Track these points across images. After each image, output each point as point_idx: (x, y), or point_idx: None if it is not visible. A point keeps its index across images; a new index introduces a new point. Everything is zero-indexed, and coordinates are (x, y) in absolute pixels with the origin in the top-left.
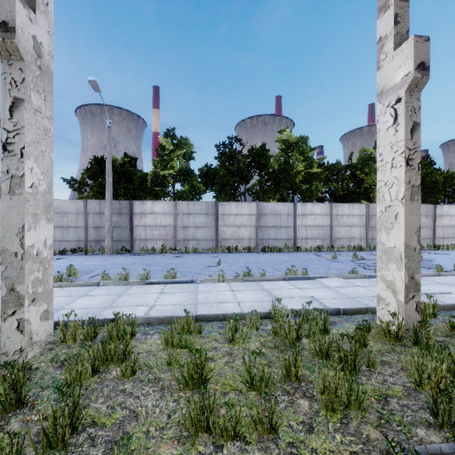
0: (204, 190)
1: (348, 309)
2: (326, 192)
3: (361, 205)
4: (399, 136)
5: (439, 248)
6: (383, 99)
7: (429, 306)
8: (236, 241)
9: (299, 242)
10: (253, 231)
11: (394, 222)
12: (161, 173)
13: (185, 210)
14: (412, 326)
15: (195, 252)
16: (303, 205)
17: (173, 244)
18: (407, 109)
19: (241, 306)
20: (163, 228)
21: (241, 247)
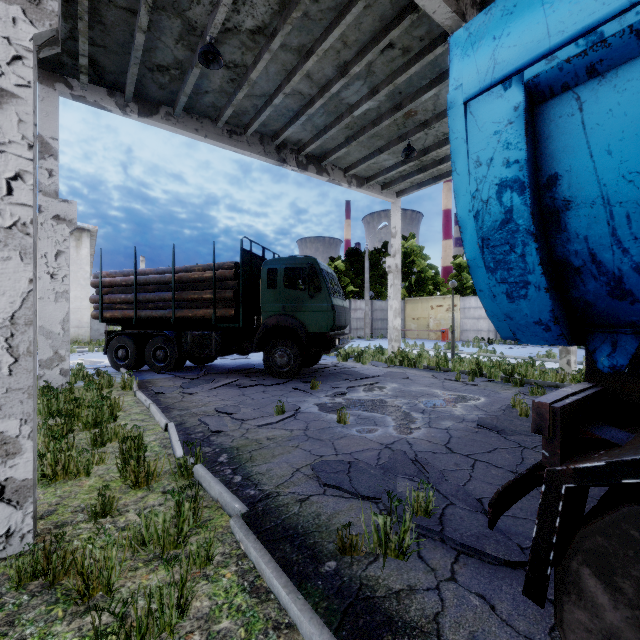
0: None
1: None
2: None
3: None
4: None
5: None
6: None
7: None
8: None
9: None
10: None
11: None
12: None
13: None
14: None
15: None
16: None
17: None
18: None
19: None
20: None
21: None
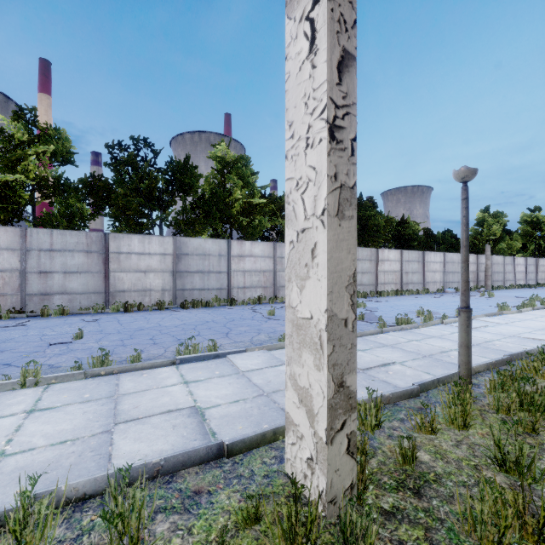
0: (91, 215)
1: (238, 442)
2: (272, 229)
3: None
4: (318, 75)
5: (380, 295)
6: (294, 7)
7: (372, 411)
8: (141, 293)
9: (235, 292)
10: (168, 278)
11: (311, 263)
12: None
13: (44, 244)
14: (341, 489)
15: (62, 314)
16: (241, 244)
17: (18, 303)
18: (332, 15)
19: None
20: None
21: (149, 301)
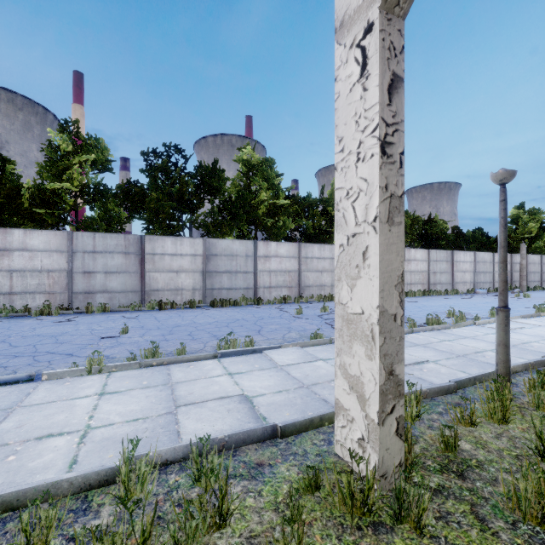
0: (127, 219)
1: (290, 425)
2: (296, 230)
3: (333, 246)
4: (369, 97)
5: (407, 295)
6: (344, 34)
7: (412, 402)
8: (173, 292)
9: (261, 291)
10: (199, 278)
11: (362, 264)
12: (48, 187)
13: (88, 246)
14: (391, 466)
15: (104, 311)
16: (266, 245)
17: (65, 300)
18: (383, 44)
19: (84, 441)
20: (47, 274)
21: (181, 300)
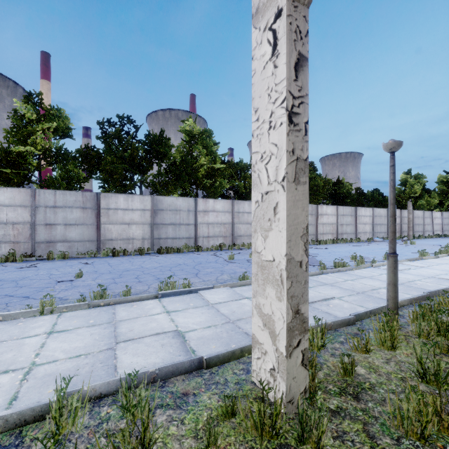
0: (86, 178)
1: (214, 357)
2: (230, 189)
3: None
4: (279, 73)
5: (320, 243)
6: (259, 19)
7: (318, 334)
8: (125, 241)
9: (201, 240)
10: (147, 229)
11: (273, 218)
12: (14, 150)
13: (49, 202)
14: (297, 392)
15: (63, 258)
16: (205, 201)
17: (29, 249)
18: (290, 27)
19: (27, 378)
20: (12, 226)
21: (132, 248)
